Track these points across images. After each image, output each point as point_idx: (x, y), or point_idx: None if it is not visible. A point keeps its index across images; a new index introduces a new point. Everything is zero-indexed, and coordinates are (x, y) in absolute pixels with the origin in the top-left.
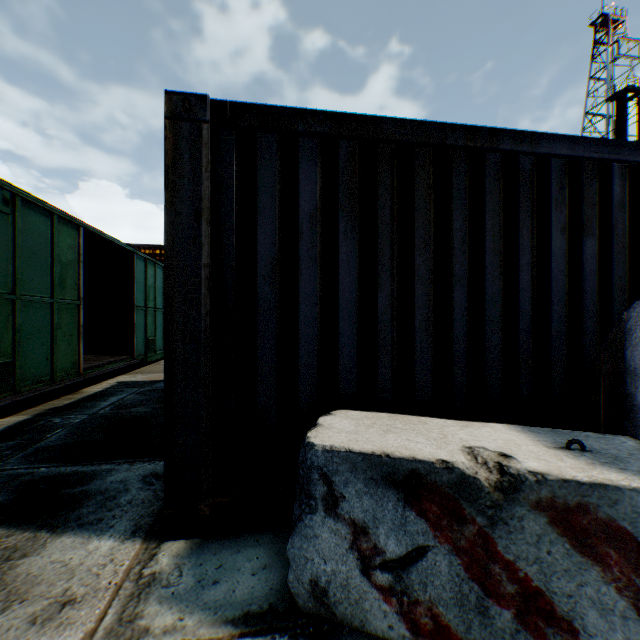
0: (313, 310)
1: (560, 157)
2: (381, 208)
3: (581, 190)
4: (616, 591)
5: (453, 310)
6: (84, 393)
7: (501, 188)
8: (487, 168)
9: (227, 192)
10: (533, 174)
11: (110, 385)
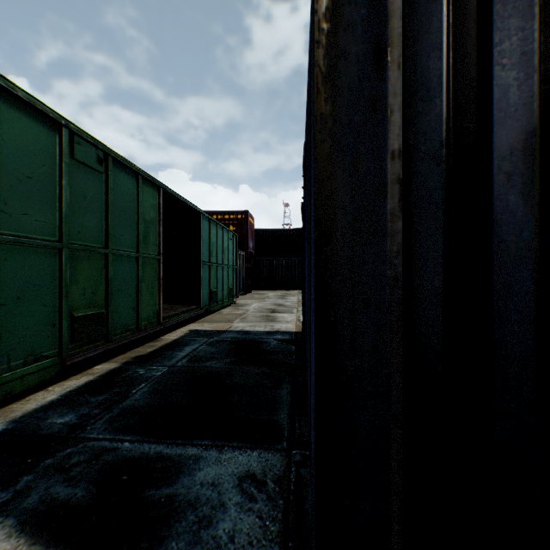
0: None
1: None
2: None
3: None
4: None
5: None
6: (162, 341)
7: None
8: None
9: (429, 9)
10: None
11: (183, 333)
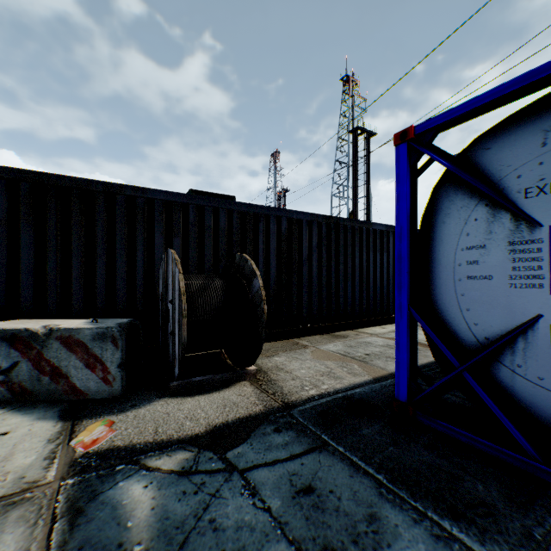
0: (3, 270)
1: (160, 200)
2: (50, 219)
3: (172, 216)
4: (81, 361)
5: (97, 270)
6: None
7: (126, 212)
8: (118, 202)
9: None
10: (145, 207)
11: None
